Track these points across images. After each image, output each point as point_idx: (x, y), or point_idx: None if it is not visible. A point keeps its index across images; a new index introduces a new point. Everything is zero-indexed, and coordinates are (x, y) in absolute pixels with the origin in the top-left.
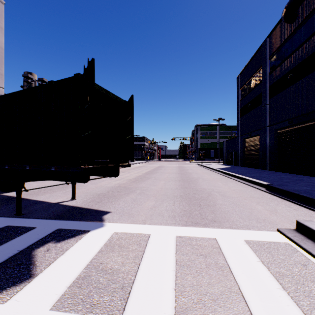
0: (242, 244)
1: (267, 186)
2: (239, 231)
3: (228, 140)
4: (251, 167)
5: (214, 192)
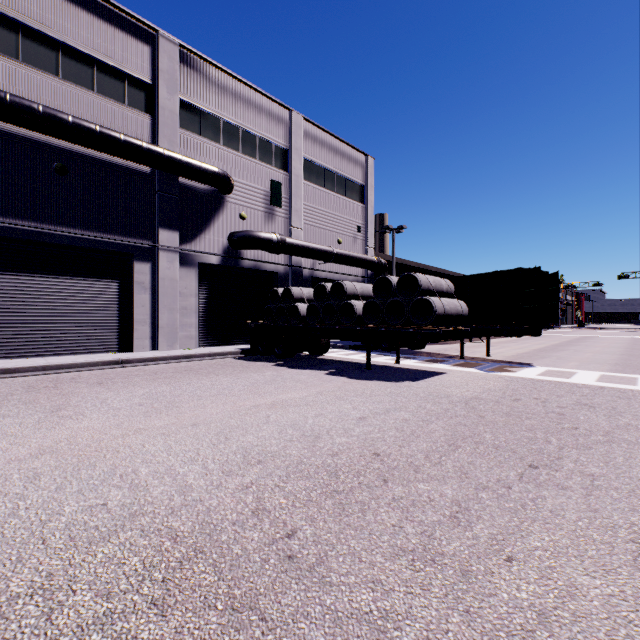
0: None
1: None
2: None
3: None
4: None
5: None
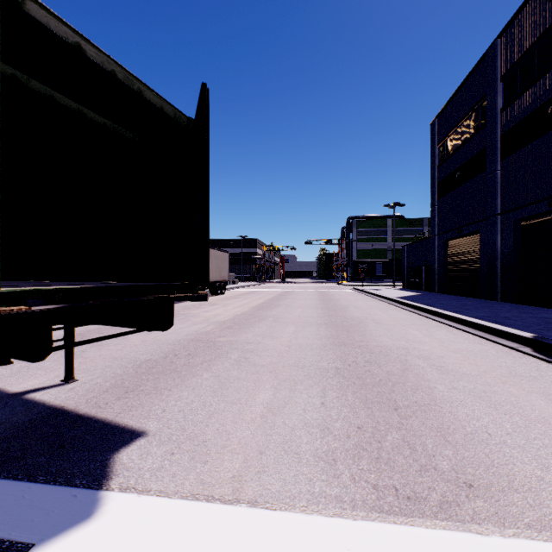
0: None
1: (535, 342)
2: None
3: (412, 244)
4: (460, 295)
5: (414, 358)
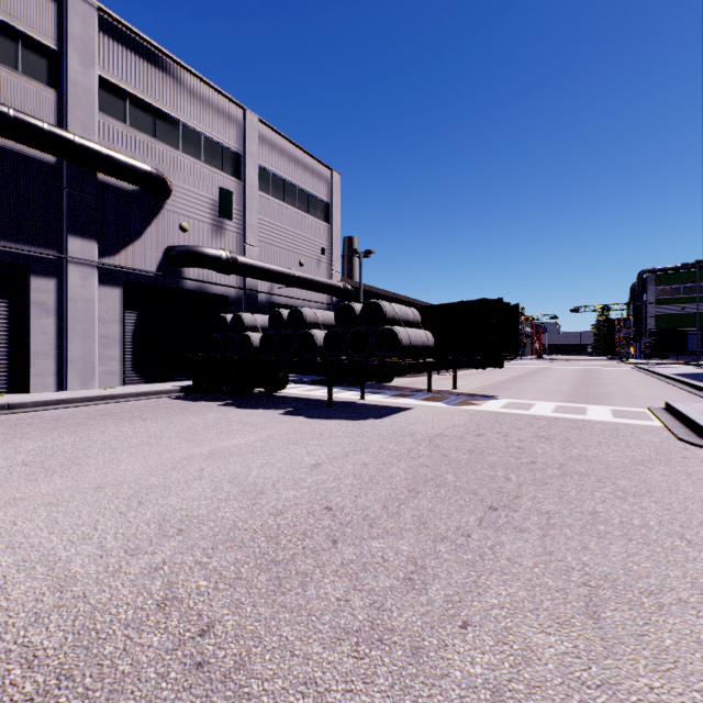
0: (605, 409)
1: None
2: (612, 407)
3: None
4: None
5: (617, 394)
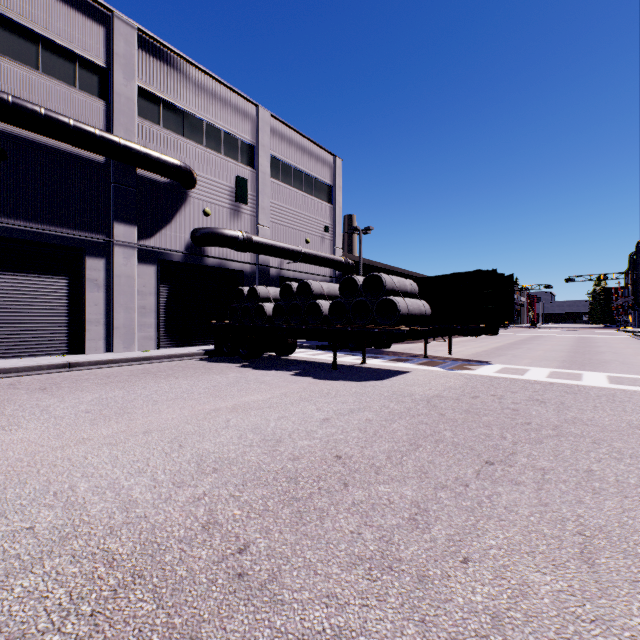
0: (601, 375)
1: None
2: (608, 373)
3: None
4: None
5: (614, 361)
